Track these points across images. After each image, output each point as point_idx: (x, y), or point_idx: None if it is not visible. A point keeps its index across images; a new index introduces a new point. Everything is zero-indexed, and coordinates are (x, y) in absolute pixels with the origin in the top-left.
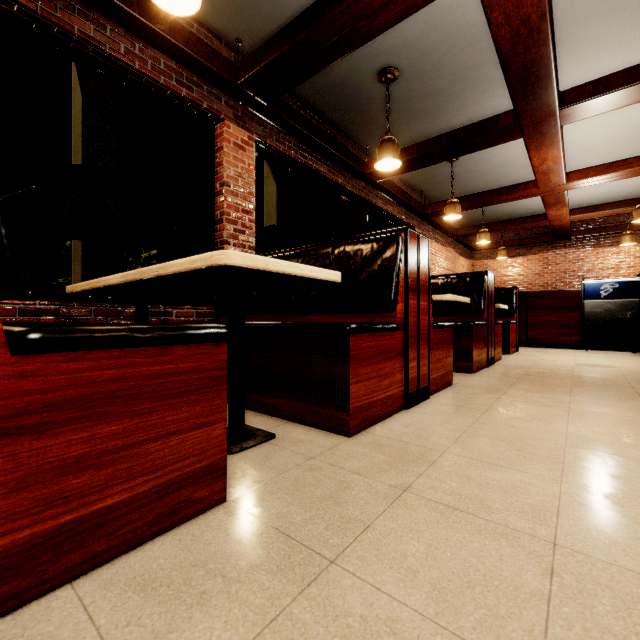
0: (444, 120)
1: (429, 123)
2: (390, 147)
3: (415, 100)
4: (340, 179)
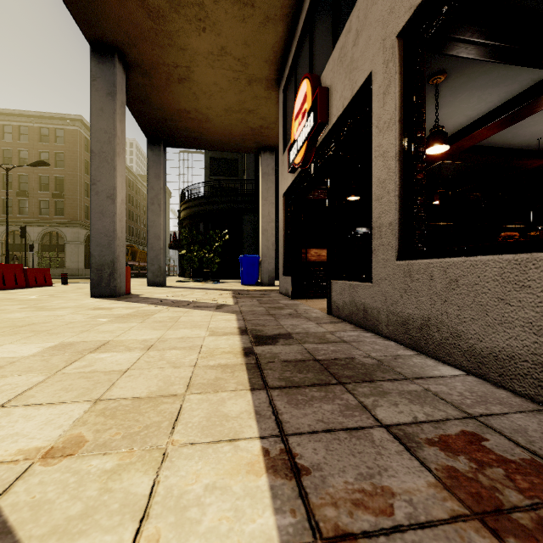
0: None
1: None
2: None
3: None
4: None
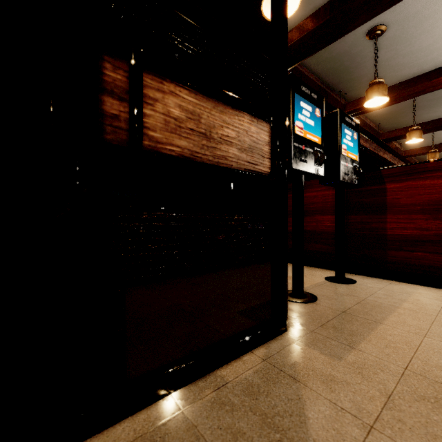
0: (437, 108)
1: (426, 110)
2: (418, 133)
3: (424, 102)
4: (367, 145)
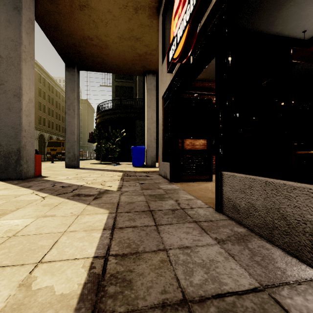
0: None
1: None
2: None
3: None
4: None
